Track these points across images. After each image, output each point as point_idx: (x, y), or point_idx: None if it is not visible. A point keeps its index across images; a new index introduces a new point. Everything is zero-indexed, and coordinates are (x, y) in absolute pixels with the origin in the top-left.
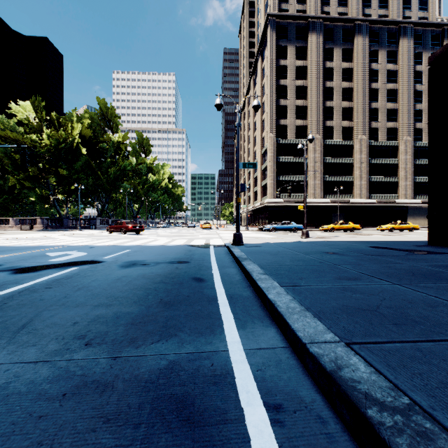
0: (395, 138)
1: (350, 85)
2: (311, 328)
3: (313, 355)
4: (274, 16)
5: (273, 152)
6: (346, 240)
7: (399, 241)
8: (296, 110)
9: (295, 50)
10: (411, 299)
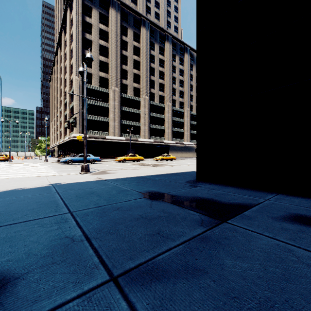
0: (163, 102)
1: (138, 59)
2: None
3: None
4: None
5: (79, 93)
6: (124, 176)
7: (170, 173)
8: (100, 63)
9: (99, 14)
10: None
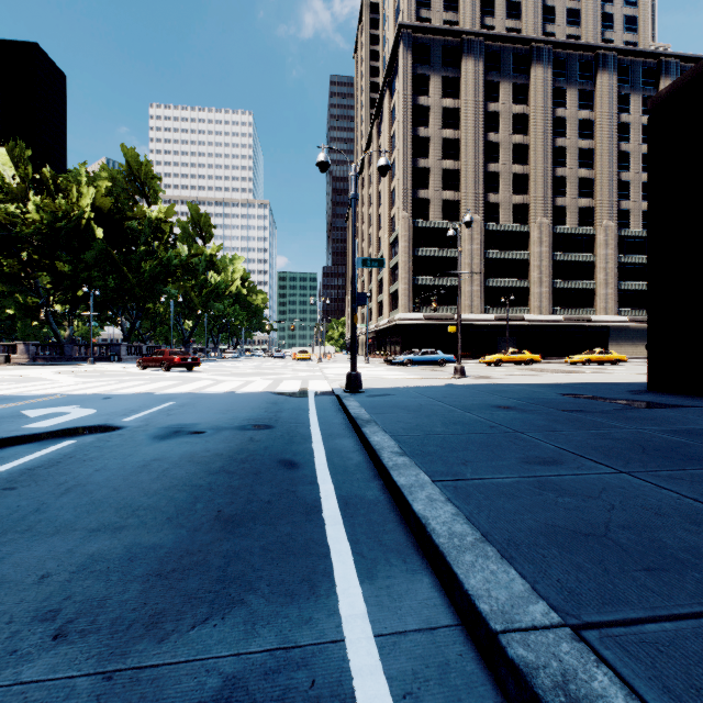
0: (590, 223)
1: (524, 139)
2: (501, 589)
3: (518, 669)
4: (409, 28)
5: (408, 240)
6: (524, 382)
7: (603, 383)
8: (443, 175)
9: (442, 82)
10: (658, 507)
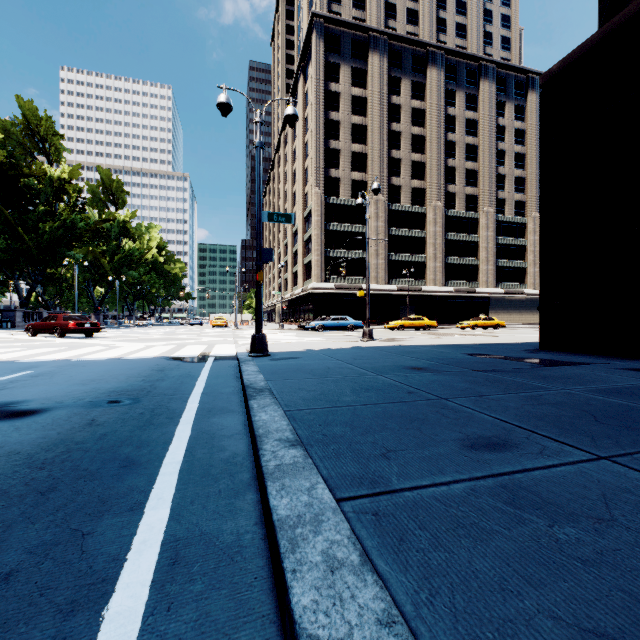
0: (475, 209)
1: (422, 131)
2: None
3: None
4: (321, 17)
5: (320, 215)
6: (428, 343)
7: (497, 343)
8: (352, 157)
9: (351, 72)
10: None
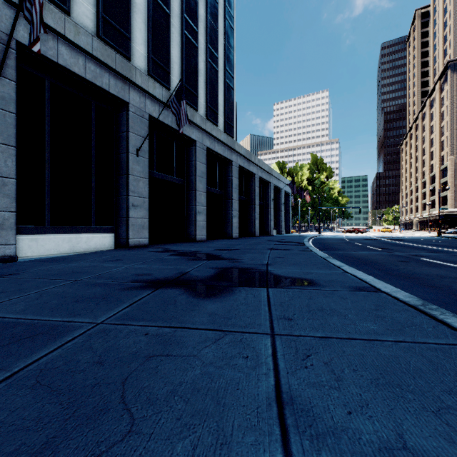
0: None
1: None
2: None
3: None
4: (454, 60)
5: (453, 170)
6: None
7: None
8: None
9: None
10: None
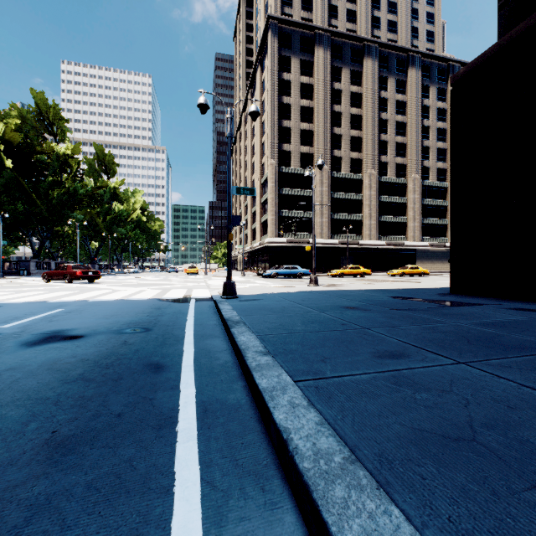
0: (404, 175)
1: (359, 112)
2: None
3: None
4: (275, 19)
5: (275, 182)
6: (362, 288)
7: (418, 288)
8: (301, 134)
9: (300, 63)
10: (507, 399)
